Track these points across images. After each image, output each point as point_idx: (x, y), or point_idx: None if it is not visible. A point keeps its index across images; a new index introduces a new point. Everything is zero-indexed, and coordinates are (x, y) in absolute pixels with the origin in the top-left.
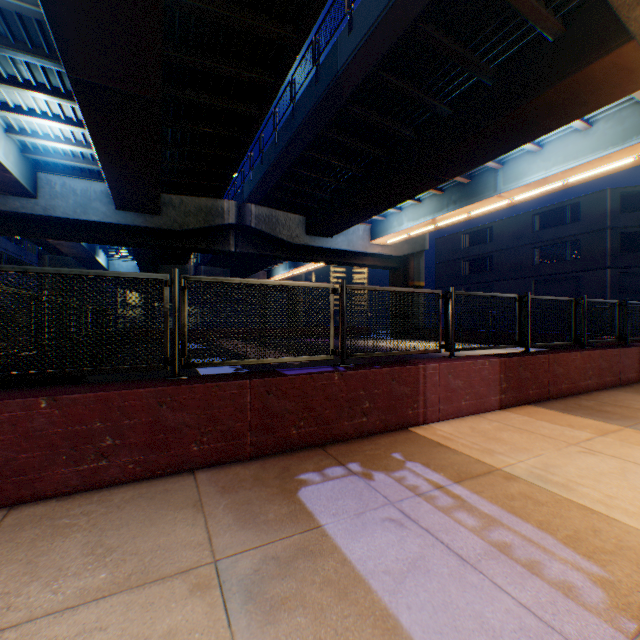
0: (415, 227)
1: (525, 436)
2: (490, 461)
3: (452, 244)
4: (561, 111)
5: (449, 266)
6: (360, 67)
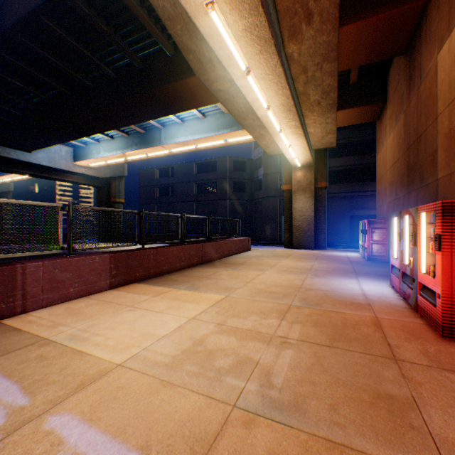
0: (111, 157)
1: (104, 306)
2: (47, 333)
3: (150, 175)
4: (180, 102)
5: (148, 190)
6: (23, 3)
